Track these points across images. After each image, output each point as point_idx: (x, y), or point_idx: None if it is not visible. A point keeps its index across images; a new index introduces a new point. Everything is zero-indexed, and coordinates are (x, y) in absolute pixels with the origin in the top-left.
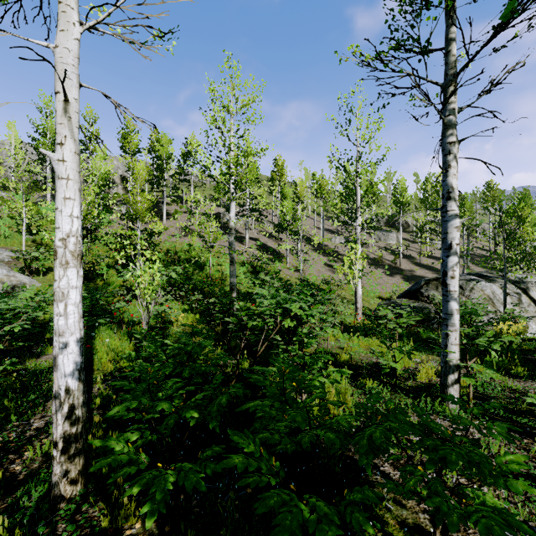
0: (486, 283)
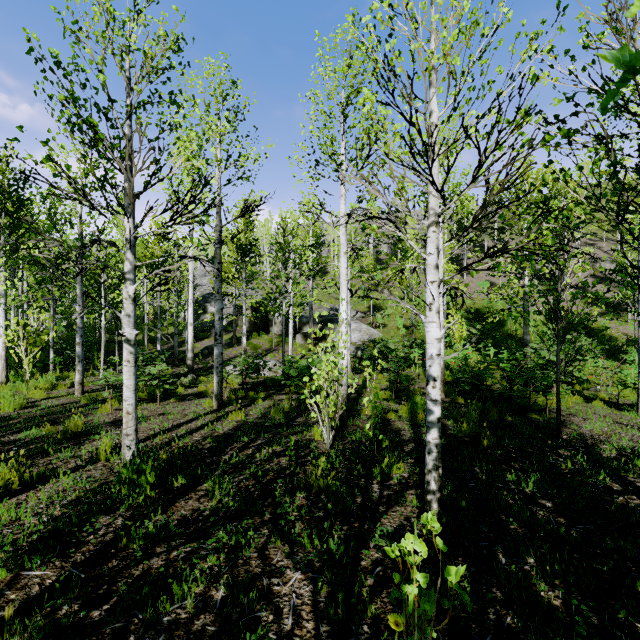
0: None
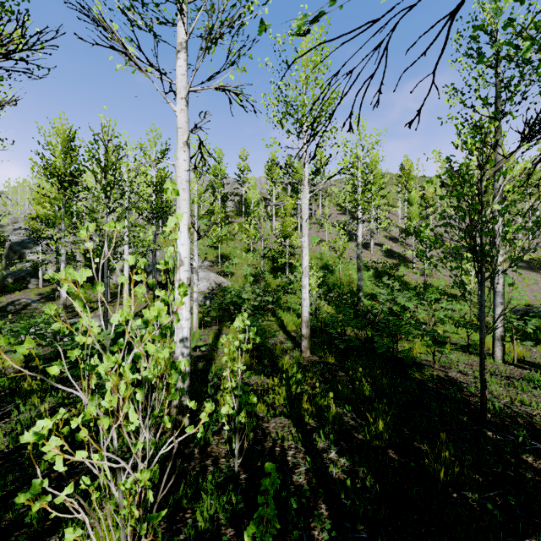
0: None
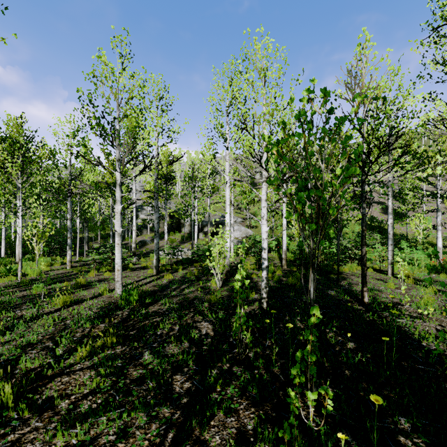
0: None
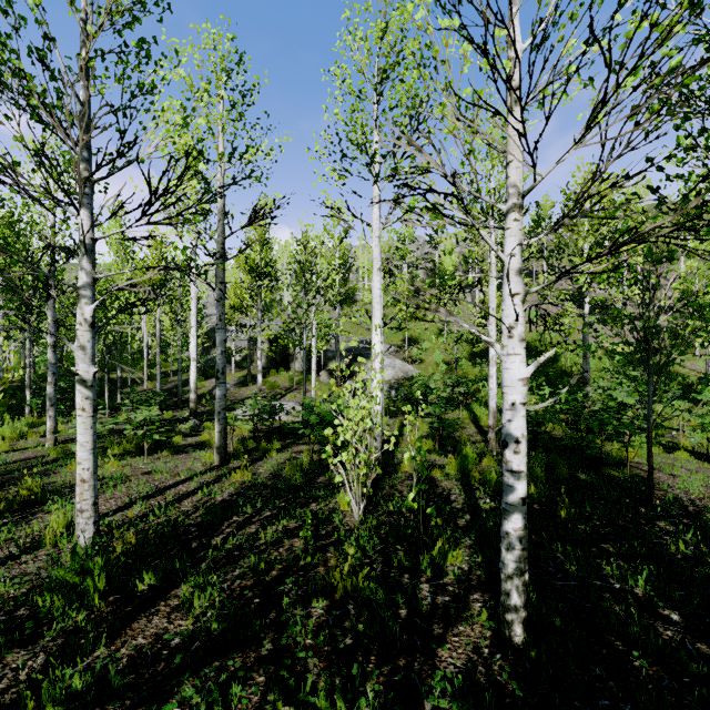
0: None
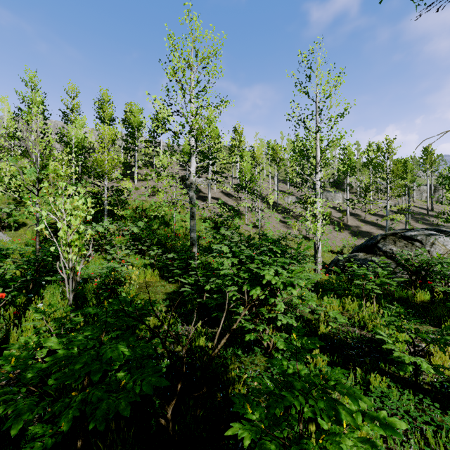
0: (447, 238)
